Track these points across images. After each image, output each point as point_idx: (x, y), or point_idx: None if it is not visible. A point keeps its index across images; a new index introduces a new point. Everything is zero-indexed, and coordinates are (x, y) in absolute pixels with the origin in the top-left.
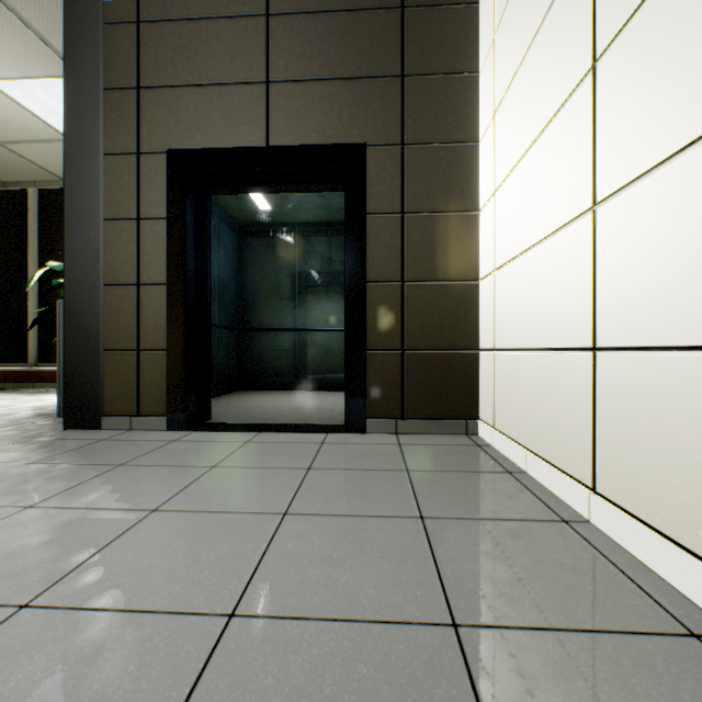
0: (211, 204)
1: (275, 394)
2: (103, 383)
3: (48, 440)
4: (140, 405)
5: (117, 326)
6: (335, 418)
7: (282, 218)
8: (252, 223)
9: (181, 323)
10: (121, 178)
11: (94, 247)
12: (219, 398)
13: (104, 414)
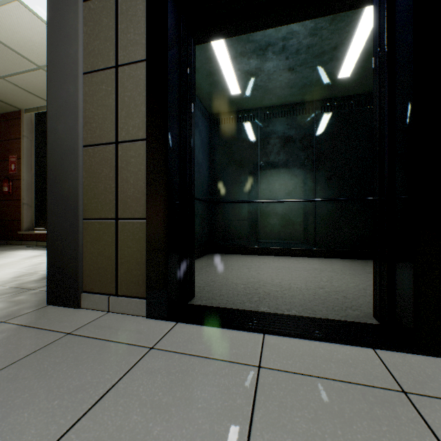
0: (194, 55)
1: (243, 258)
2: (82, 255)
3: (13, 327)
4: (118, 283)
5: (96, 191)
6: (344, 305)
7: (247, 104)
8: (221, 112)
9: (162, 184)
10: (99, 23)
11: (73, 104)
12: (196, 262)
13: (83, 290)
